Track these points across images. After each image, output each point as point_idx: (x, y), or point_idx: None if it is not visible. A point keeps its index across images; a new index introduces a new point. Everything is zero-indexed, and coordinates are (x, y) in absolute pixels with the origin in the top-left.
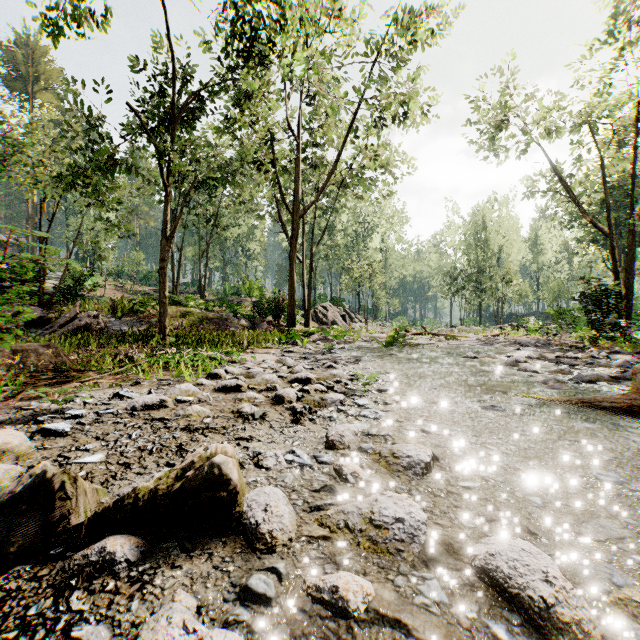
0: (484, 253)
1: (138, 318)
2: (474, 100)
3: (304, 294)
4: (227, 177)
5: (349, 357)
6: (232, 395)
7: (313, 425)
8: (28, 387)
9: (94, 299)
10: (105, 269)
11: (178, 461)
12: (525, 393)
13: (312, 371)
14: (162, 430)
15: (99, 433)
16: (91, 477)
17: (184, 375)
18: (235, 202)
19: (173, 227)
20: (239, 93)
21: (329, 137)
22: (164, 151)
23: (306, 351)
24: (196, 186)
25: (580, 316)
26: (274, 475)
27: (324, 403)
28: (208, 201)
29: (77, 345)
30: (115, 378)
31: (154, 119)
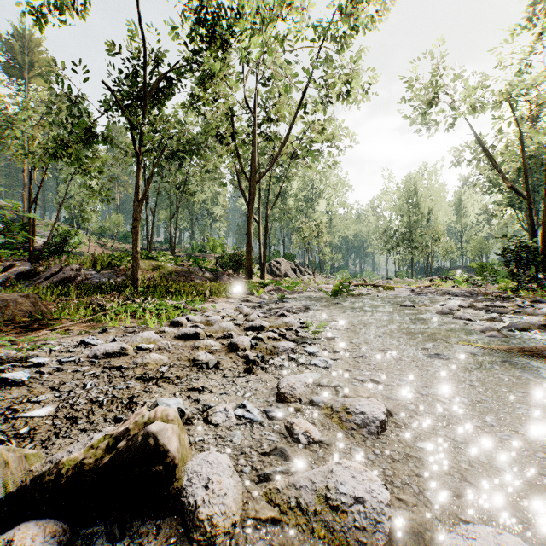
0: (415, 215)
1: (115, 271)
2: (408, 81)
3: (260, 250)
4: (194, 150)
5: (299, 306)
6: (191, 342)
7: (265, 374)
8: (2, 335)
9: (77, 255)
10: (89, 229)
11: (126, 415)
12: (464, 341)
13: (266, 319)
14: (118, 379)
15: (56, 382)
16: (33, 434)
17: (148, 323)
18: (201, 171)
19: (144, 191)
20: (203, 75)
21: (282, 114)
22: (136, 124)
23: (261, 300)
24: (167, 157)
25: (499, 269)
26: (222, 433)
27: (276, 351)
28: (178, 170)
29: (59, 295)
30: (86, 325)
31: (129, 97)
